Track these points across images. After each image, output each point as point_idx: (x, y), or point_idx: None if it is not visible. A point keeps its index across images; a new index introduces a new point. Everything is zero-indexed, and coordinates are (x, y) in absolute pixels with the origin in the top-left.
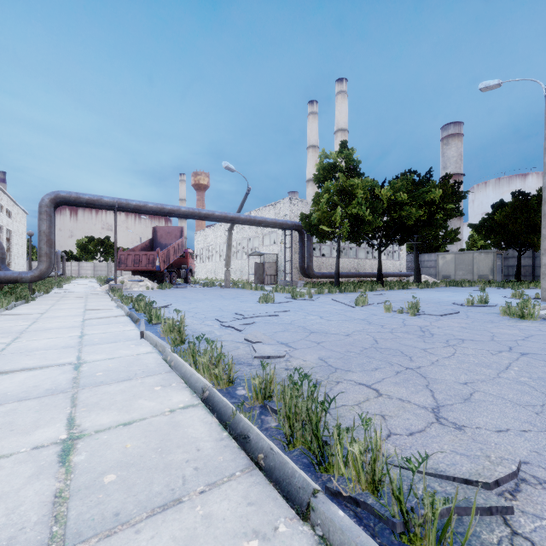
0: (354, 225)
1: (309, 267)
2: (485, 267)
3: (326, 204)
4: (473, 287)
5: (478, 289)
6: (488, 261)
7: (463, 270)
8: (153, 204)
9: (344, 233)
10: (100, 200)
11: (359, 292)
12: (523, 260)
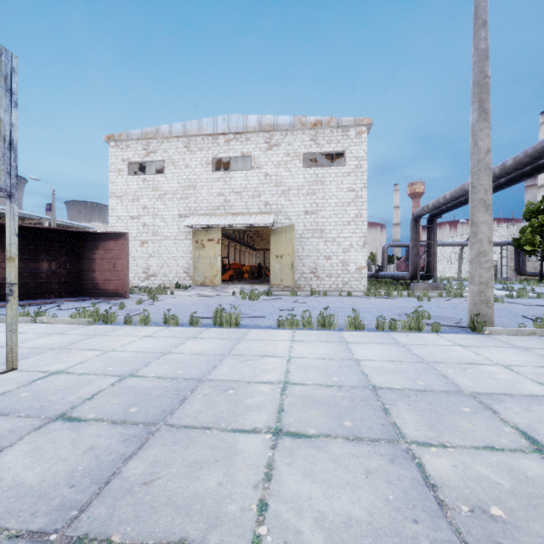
0: None
1: (521, 269)
2: None
3: (530, 233)
4: None
5: None
6: None
7: None
8: (424, 243)
9: (543, 249)
10: (403, 245)
11: None
12: None
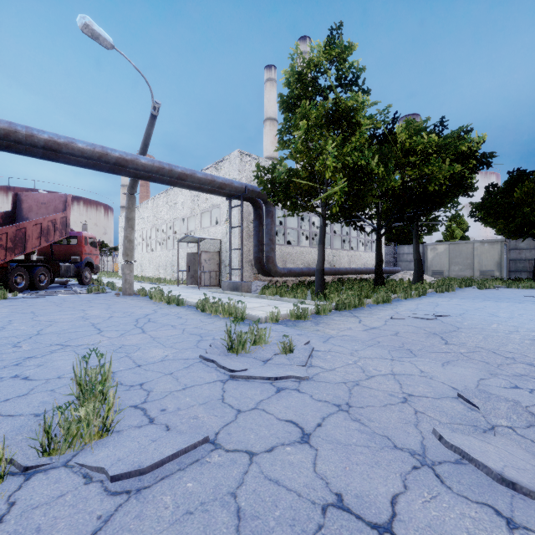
0: (348, 187)
1: (269, 259)
2: (489, 261)
3: (302, 142)
4: (501, 289)
5: (525, 294)
6: (493, 253)
7: (460, 265)
8: None
9: (335, 196)
10: None
11: (368, 305)
12: (528, 253)
